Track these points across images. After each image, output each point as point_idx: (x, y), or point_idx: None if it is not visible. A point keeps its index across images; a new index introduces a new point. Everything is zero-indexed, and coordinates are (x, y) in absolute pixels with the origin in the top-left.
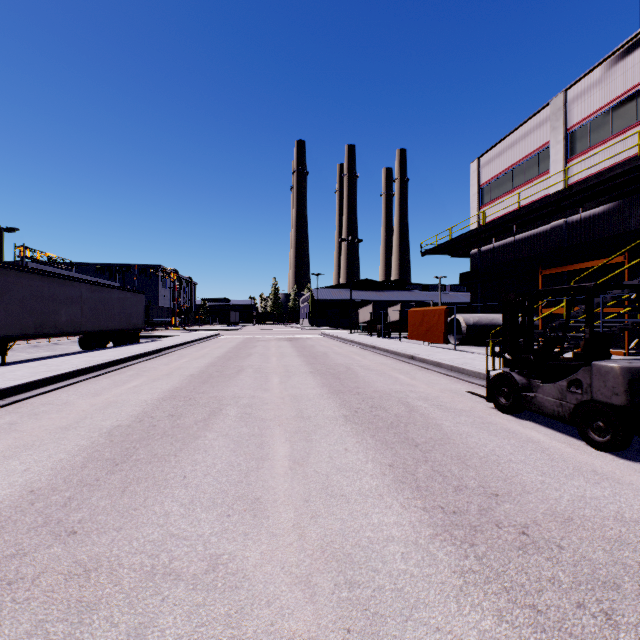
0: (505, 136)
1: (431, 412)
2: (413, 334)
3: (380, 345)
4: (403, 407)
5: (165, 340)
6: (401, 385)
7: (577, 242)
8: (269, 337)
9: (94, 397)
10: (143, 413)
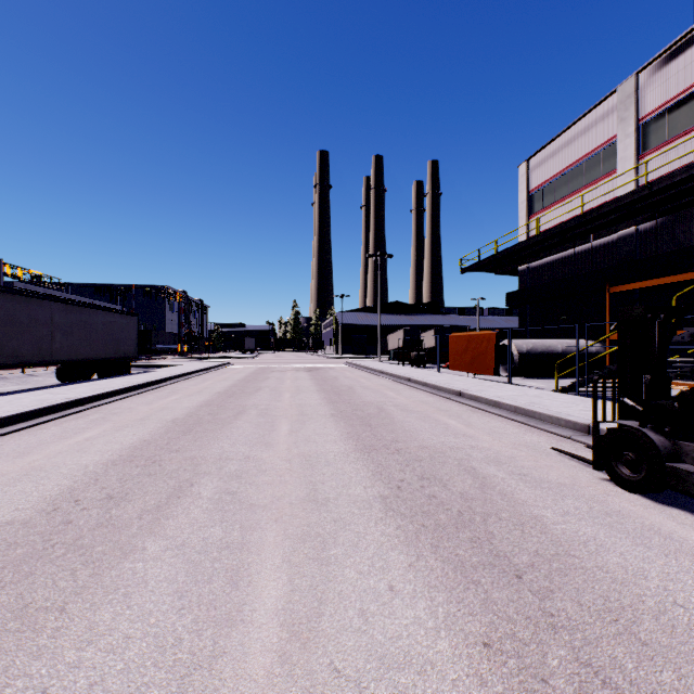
0: (561, 132)
1: (515, 489)
2: (455, 364)
3: (417, 377)
4: (469, 478)
5: (161, 371)
6: (455, 436)
7: (651, 254)
8: (286, 367)
9: (15, 459)
10: (67, 492)
